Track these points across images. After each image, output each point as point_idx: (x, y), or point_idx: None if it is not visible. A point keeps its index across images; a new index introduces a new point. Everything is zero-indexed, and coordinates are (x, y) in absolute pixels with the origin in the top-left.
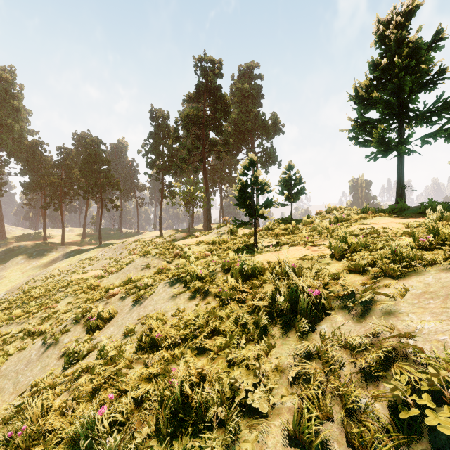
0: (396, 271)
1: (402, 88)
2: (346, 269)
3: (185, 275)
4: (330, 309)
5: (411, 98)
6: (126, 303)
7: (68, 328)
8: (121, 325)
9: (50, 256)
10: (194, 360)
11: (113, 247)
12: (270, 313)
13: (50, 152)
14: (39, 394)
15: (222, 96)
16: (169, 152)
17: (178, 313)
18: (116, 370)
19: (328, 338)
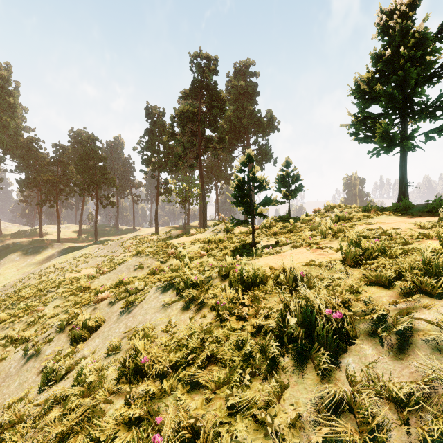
0: (436, 287)
1: (407, 81)
2: (366, 281)
3: (178, 281)
4: (355, 336)
5: (417, 91)
6: (115, 309)
7: (51, 336)
8: (106, 338)
9: (46, 253)
10: (186, 398)
11: (108, 244)
12: (278, 336)
13: (46, 149)
14: (1, 431)
15: (218, 93)
16: (165, 149)
17: (169, 328)
18: (91, 407)
19: (360, 382)
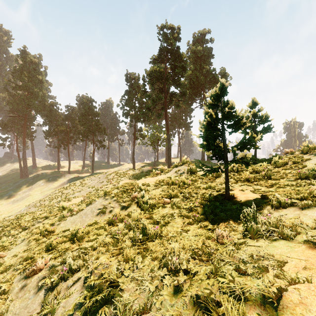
0: None
1: None
2: None
3: None
4: None
5: None
6: (34, 306)
7: None
8: None
9: (60, 181)
10: None
11: (98, 176)
12: None
13: (61, 109)
14: None
15: (180, 55)
16: (140, 104)
17: None
18: None
19: None
